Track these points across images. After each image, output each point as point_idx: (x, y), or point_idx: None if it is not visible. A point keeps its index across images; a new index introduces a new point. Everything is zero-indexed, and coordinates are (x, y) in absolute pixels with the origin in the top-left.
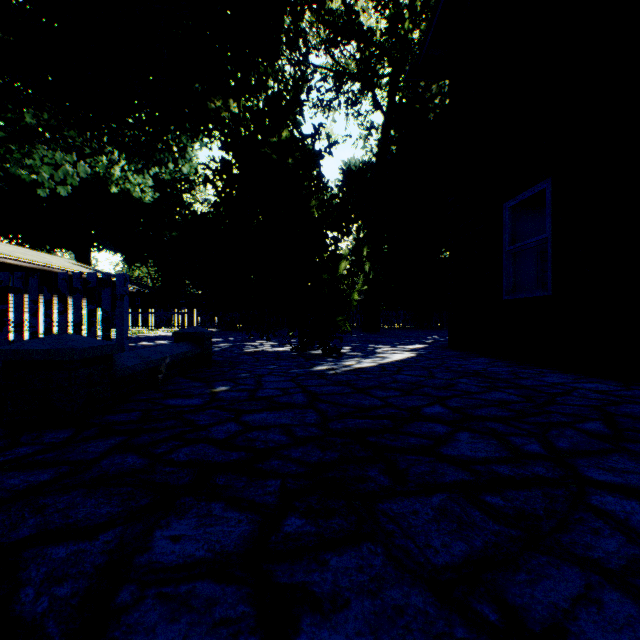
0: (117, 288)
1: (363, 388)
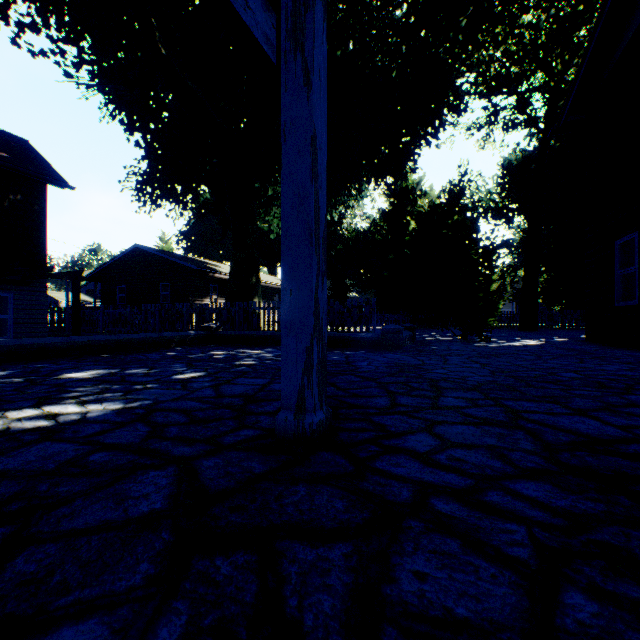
0: (372, 305)
1: (498, 349)
